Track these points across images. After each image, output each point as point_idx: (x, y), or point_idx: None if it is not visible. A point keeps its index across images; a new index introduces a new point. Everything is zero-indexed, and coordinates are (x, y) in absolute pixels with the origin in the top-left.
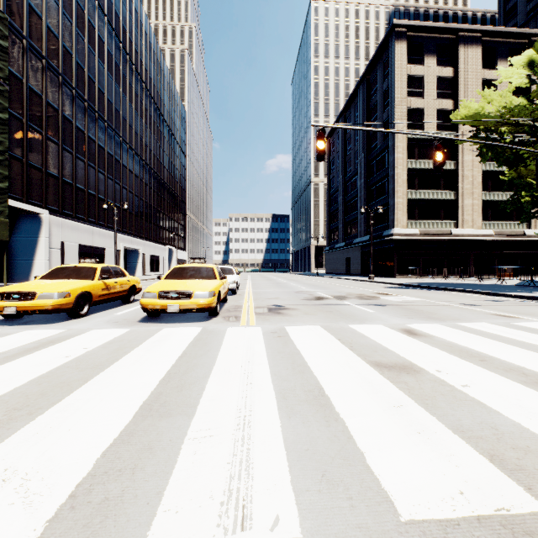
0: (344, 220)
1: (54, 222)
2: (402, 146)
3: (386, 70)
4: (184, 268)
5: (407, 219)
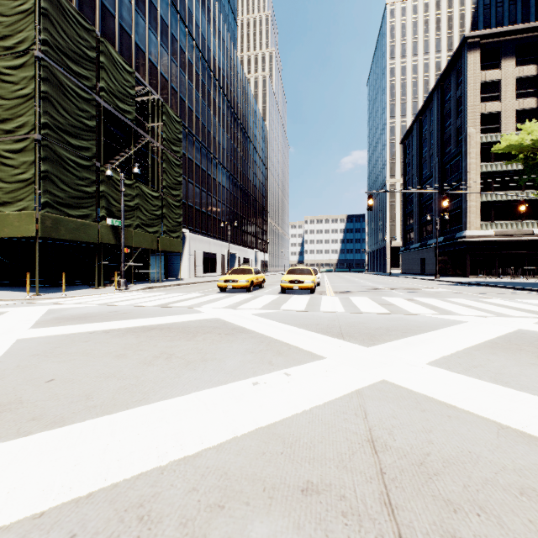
0: (419, 222)
1: (191, 237)
2: (475, 152)
3: (459, 78)
4: (295, 269)
5: (481, 221)
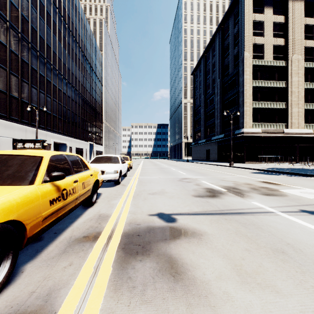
0: (204, 125)
1: None
2: (249, 70)
3: (236, 19)
4: None
5: (252, 122)
